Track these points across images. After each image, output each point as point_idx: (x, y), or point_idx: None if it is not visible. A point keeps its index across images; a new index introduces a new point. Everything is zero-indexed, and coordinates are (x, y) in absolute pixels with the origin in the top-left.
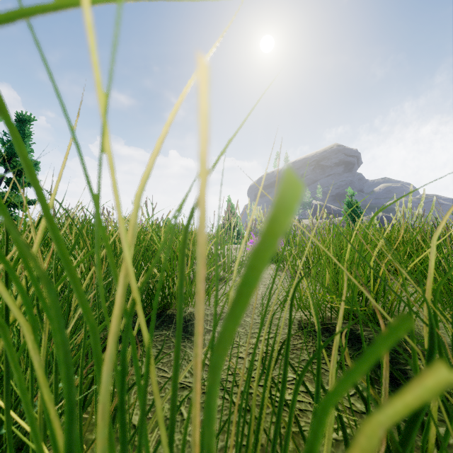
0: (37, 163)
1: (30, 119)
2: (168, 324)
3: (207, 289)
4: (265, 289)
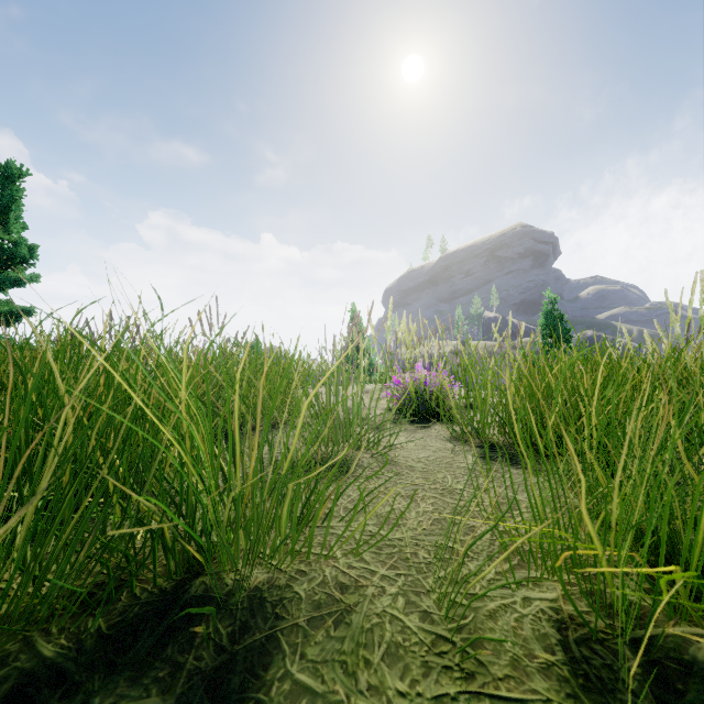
0: (33, 247)
1: (23, 174)
2: (177, 650)
3: (306, 502)
4: (436, 495)
